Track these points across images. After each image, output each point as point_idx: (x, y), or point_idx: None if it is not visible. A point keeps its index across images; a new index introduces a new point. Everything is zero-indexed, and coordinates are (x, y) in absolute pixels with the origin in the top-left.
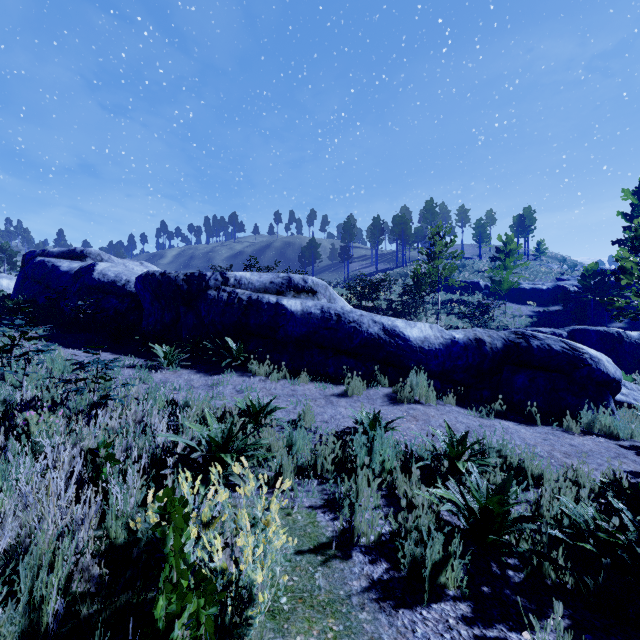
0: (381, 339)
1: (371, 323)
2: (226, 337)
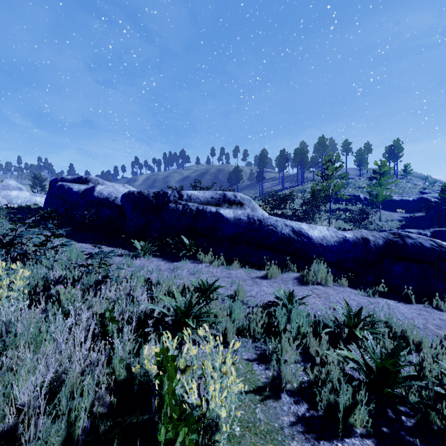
0: (291, 238)
1: (283, 226)
2: (182, 236)
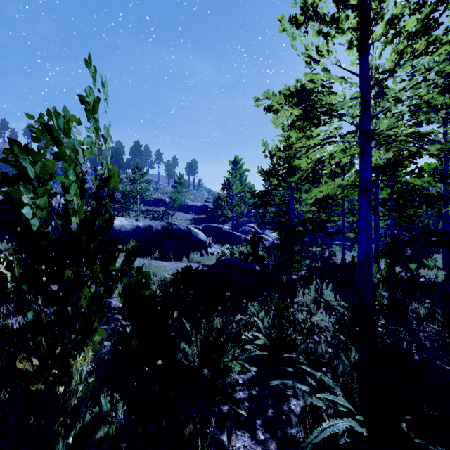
0: None
1: None
2: None
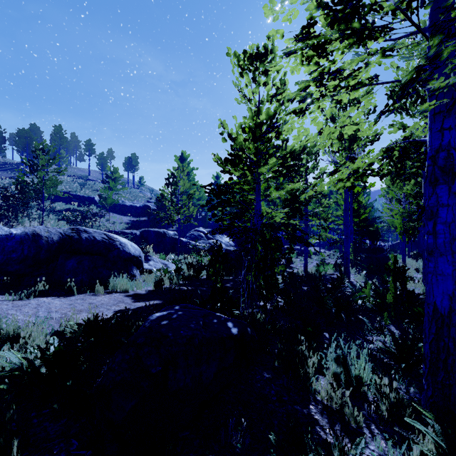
0: None
1: None
2: None
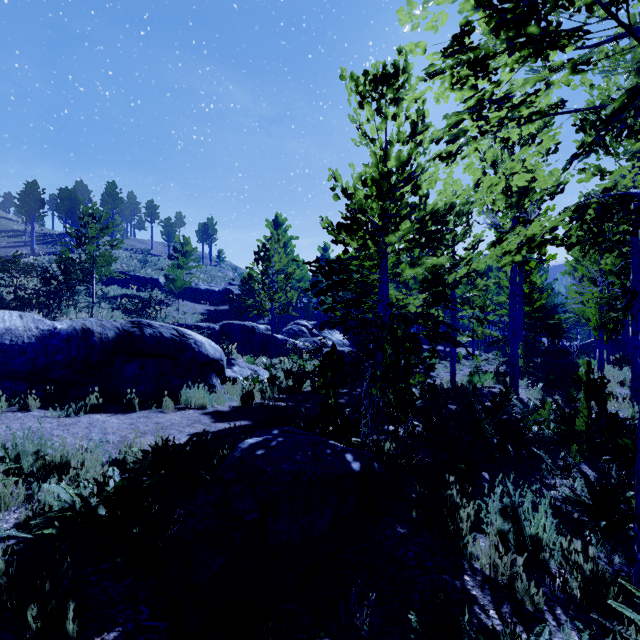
0: None
1: None
2: None
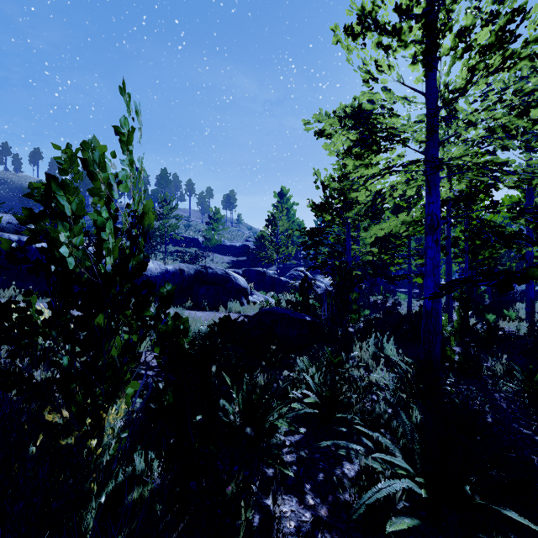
0: None
1: None
2: None
